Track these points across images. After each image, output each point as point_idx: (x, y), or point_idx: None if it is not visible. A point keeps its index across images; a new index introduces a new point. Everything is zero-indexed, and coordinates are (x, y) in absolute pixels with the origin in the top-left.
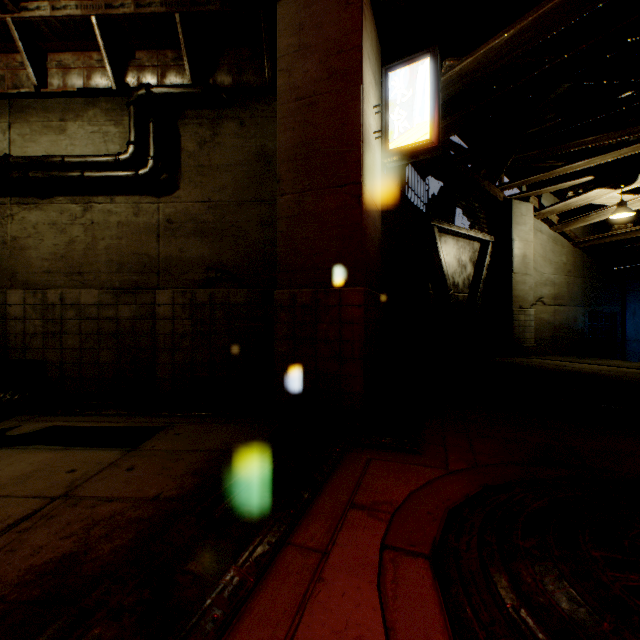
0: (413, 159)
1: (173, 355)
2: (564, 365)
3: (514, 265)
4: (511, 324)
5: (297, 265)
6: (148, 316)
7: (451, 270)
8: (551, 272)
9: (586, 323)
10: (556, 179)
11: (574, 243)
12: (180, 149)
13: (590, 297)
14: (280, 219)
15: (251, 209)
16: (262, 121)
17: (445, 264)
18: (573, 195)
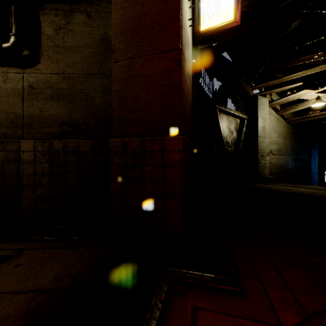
0: (218, 40)
1: (34, 190)
2: (290, 189)
3: (259, 132)
4: (257, 165)
5: (128, 118)
6: (14, 160)
7: (225, 134)
8: (276, 137)
9: (293, 164)
10: (279, 85)
11: (287, 121)
12: (40, 33)
13: (294, 151)
14: (114, 81)
15: (96, 80)
16: (104, 15)
17: (222, 130)
18: (290, 93)
